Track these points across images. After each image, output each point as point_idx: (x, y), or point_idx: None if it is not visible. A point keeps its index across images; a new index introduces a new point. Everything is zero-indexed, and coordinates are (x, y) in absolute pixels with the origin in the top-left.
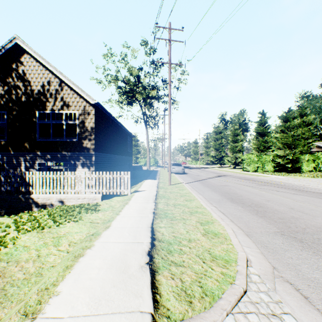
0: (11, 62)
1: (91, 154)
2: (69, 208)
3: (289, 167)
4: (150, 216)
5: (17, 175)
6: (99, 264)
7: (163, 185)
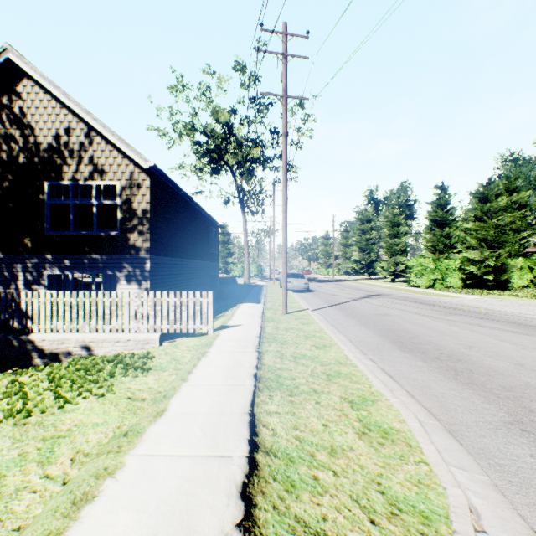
0: (0, 93)
1: (143, 259)
2: (92, 365)
3: (490, 281)
4: (249, 385)
5: (4, 298)
6: (125, 528)
7: (272, 315)
